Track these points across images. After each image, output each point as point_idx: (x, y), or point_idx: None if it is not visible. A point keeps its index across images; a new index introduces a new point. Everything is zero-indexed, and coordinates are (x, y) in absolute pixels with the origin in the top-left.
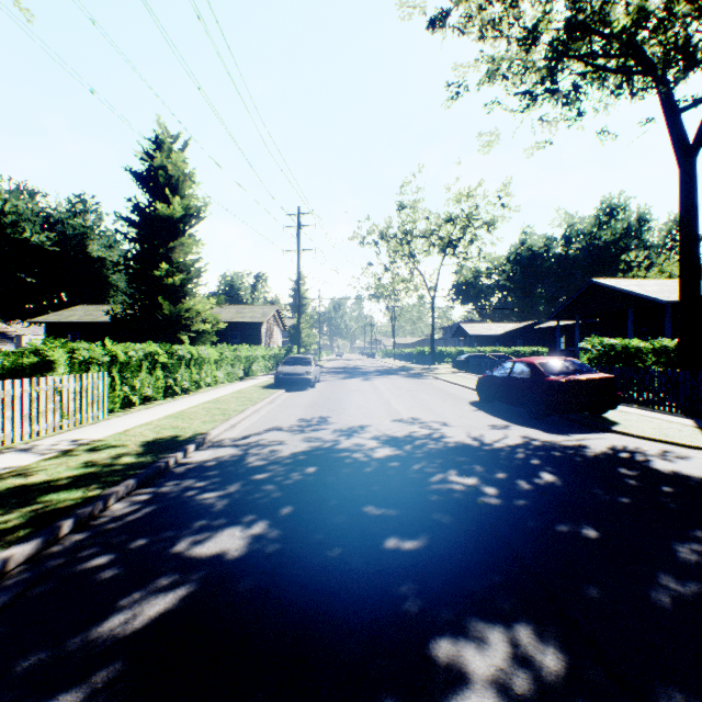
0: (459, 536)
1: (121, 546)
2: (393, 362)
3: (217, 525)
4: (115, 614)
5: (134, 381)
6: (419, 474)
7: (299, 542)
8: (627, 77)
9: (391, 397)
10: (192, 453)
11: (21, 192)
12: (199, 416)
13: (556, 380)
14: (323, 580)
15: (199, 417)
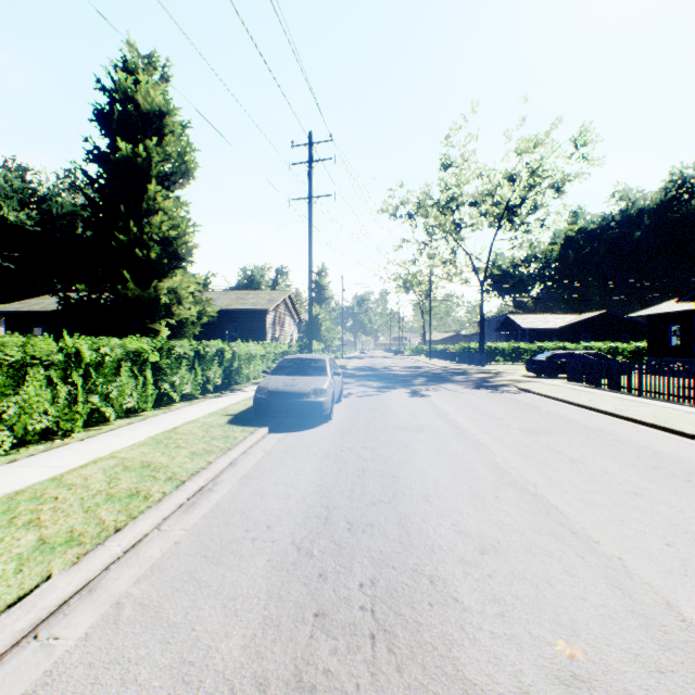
0: None
1: None
2: (429, 361)
3: None
4: None
5: None
6: None
7: None
8: None
9: (524, 468)
10: None
11: (8, 169)
12: None
13: None
14: None
15: None
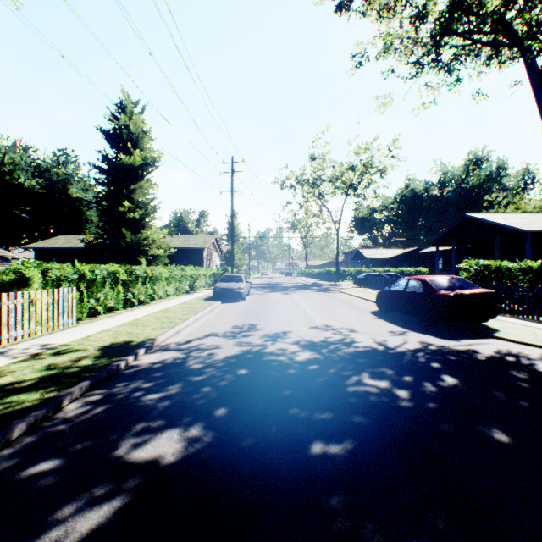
0: (379, 441)
1: (66, 450)
2: (306, 279)
3: (157, 428)
4: (47, 531)
5: (99, 294)
6: (336, 376)
7: (232, 446)
8: (497, 50)
9: (306, 308)
10: (142, 356)
11: (17, 147)
12: (150, 323)
13: (446, 294)
14: (254, 490)
15: (150, 324)
